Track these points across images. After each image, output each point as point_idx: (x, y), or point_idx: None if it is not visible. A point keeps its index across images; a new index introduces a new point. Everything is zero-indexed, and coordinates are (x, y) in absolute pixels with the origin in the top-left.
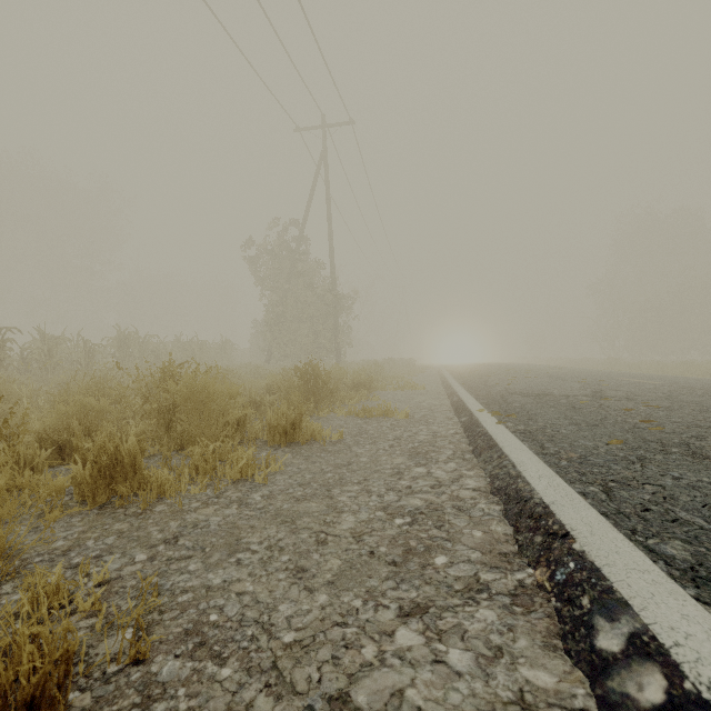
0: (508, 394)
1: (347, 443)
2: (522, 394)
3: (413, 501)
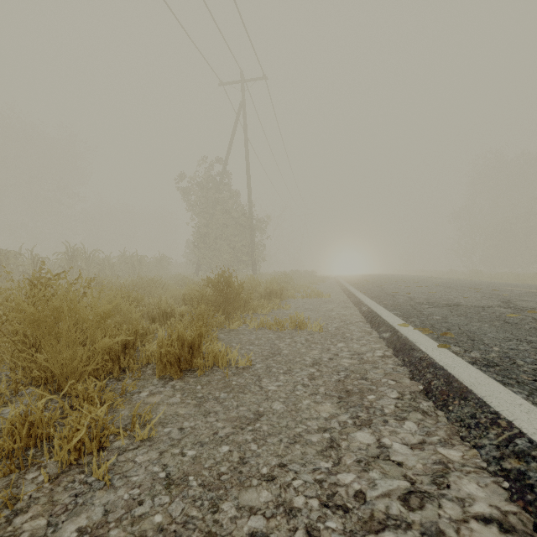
0: (417, 304)
1: (256, 372)
2: (432, 305)
3: None
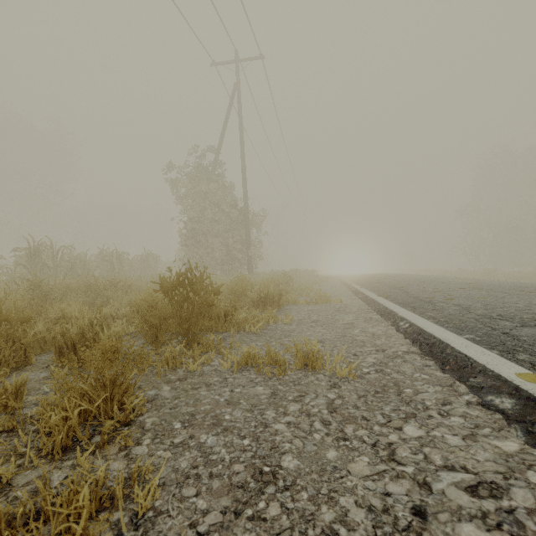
0: (487, 320)
1: None
2: (514, 321)
3: None
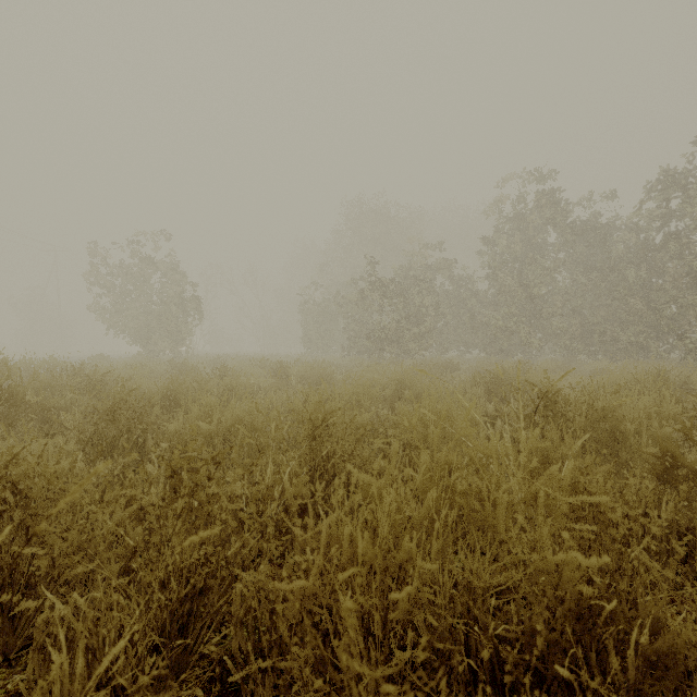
0: None
1: None
2: None
3: None
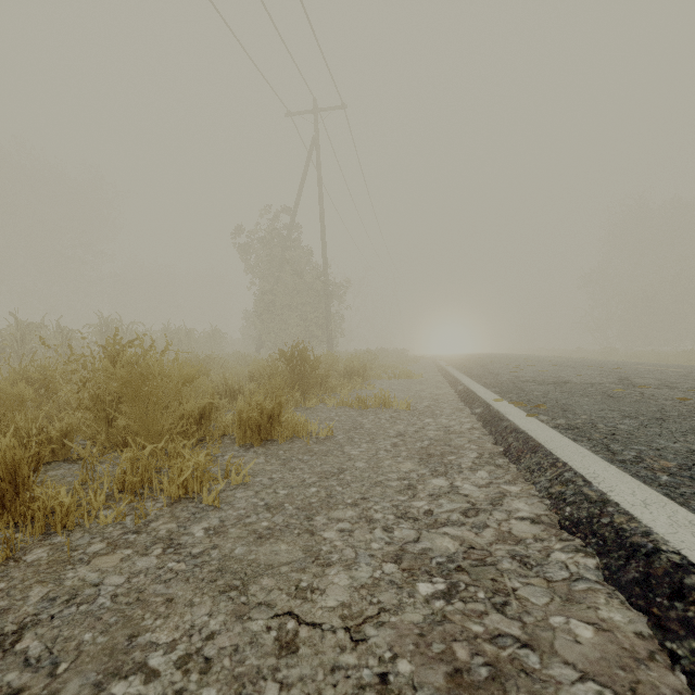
0: (520, 382)
1: (338, 441)
2: (537, 382)
3: (442, 542)
